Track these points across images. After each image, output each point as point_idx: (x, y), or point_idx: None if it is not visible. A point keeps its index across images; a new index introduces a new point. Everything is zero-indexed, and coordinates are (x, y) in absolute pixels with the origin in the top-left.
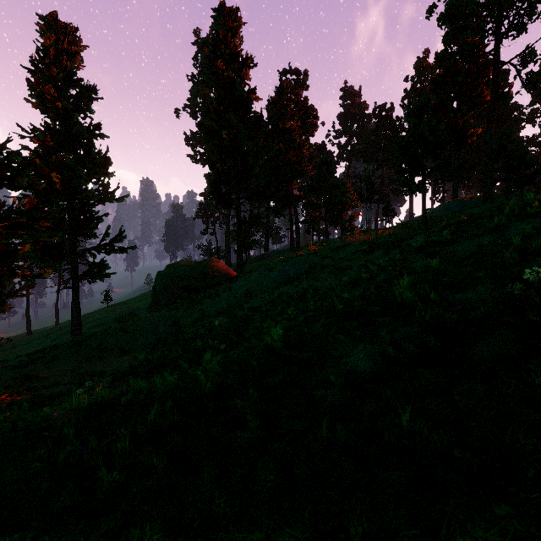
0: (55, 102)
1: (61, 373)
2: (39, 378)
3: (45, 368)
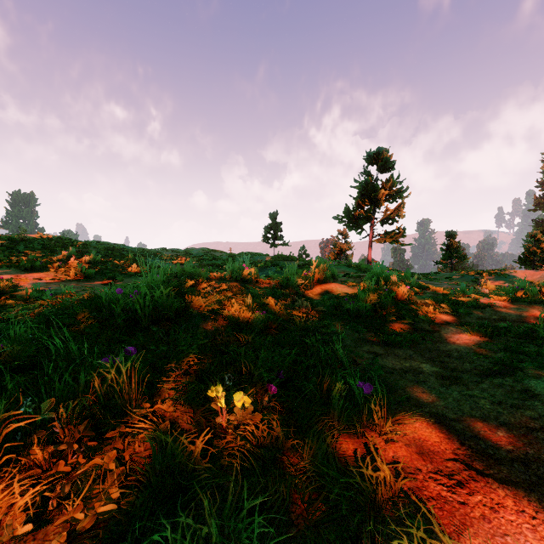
0: (543, 205)
1: None
2: None
3: None
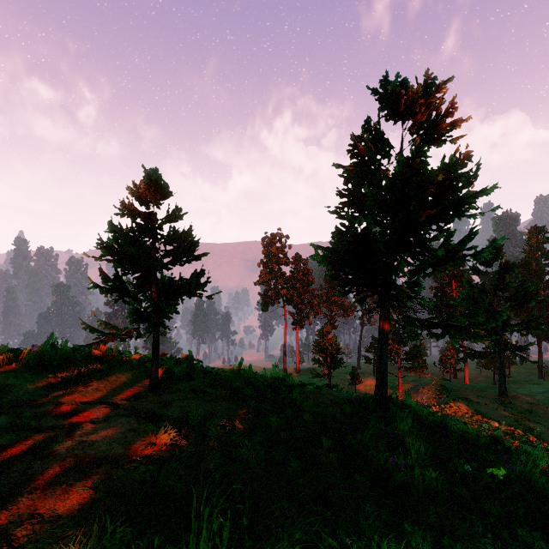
0: None
1: (548, 418)
2: (536, 415)
3: (543, 411)
